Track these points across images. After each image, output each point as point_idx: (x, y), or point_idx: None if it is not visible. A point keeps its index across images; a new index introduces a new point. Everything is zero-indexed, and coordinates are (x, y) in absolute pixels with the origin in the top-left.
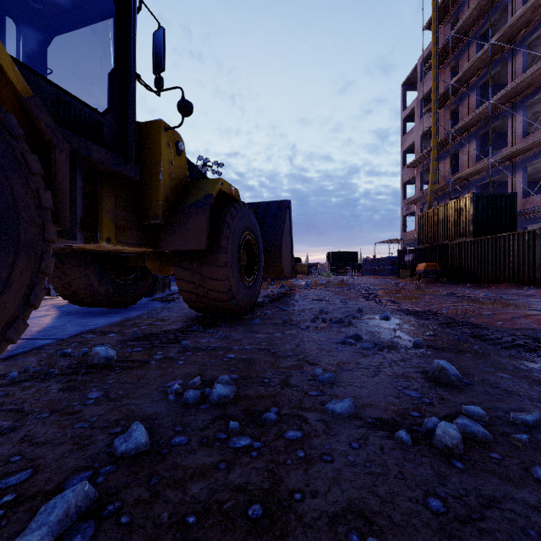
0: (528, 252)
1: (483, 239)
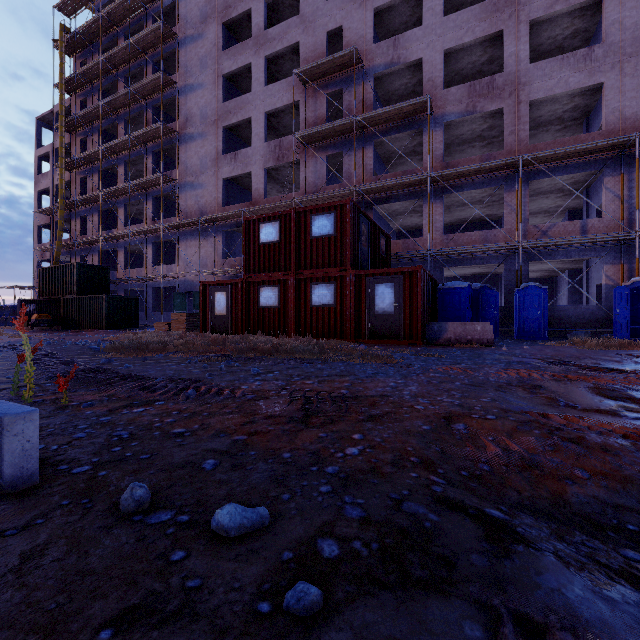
0: (101, 309)
1: (81, 298)
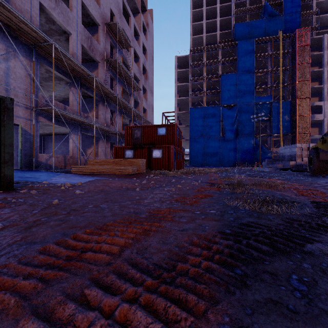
0: None
1: None
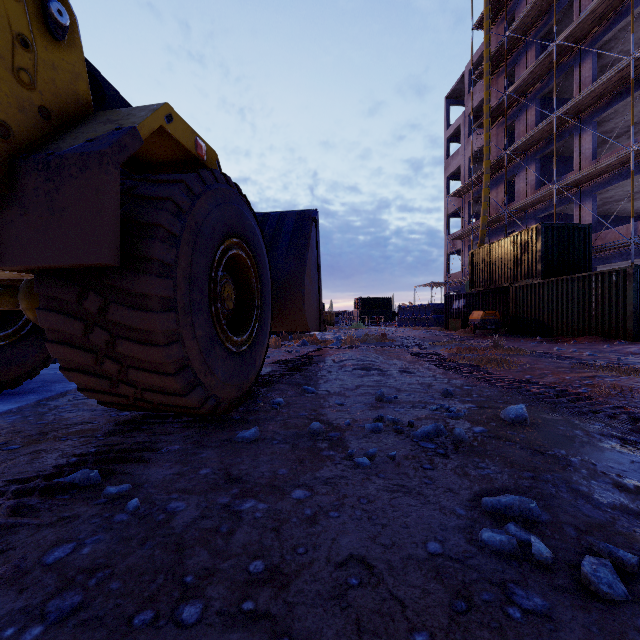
0: (617, 296)
1: (555, 281)
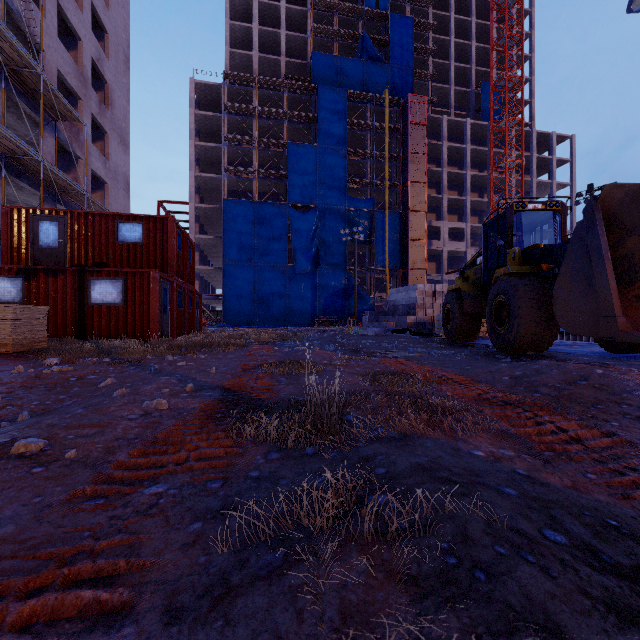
0: None
1: None
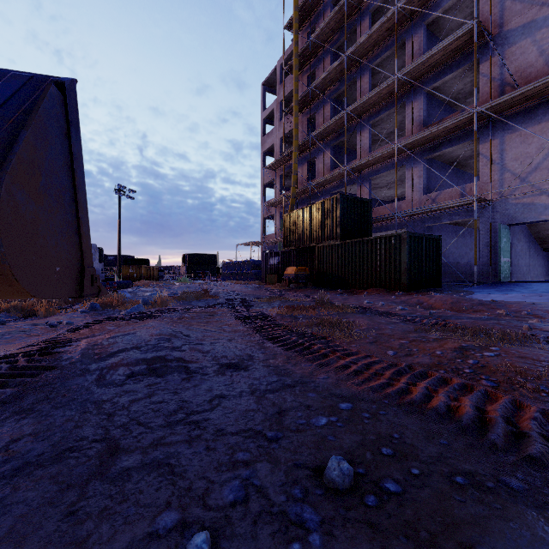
0: (395, 256)
1: (350, 242)
